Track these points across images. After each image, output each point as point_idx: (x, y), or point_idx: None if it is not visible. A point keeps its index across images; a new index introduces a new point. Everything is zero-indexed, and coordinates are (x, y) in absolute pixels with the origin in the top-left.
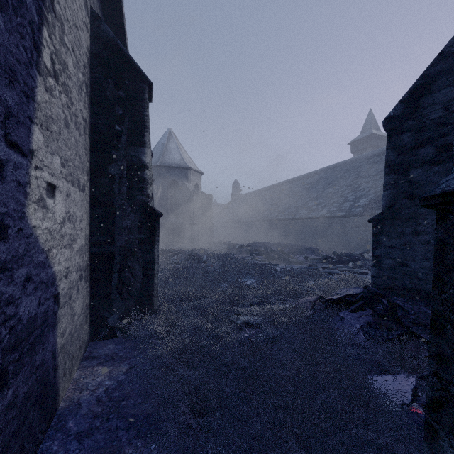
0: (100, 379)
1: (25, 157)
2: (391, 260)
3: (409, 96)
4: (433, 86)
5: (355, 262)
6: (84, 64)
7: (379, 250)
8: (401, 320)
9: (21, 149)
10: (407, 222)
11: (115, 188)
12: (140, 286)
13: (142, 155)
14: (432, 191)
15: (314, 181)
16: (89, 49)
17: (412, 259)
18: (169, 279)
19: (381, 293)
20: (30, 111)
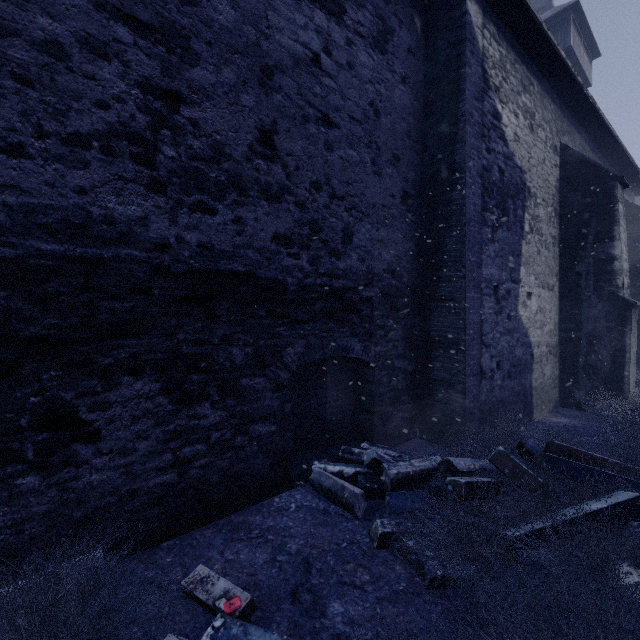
0: (561, 421)
1: (517, 284)
2: None
3: None
4: None
5: None
6: (552, 197)
7: None
8: None
9: (516, 281)
10: None
11: (582, 283)
12: (608, 371)
13: (610, 249)
14: None
15: None
16: (558, 177)
17: None
18: None
19: None
20: (519, 262)
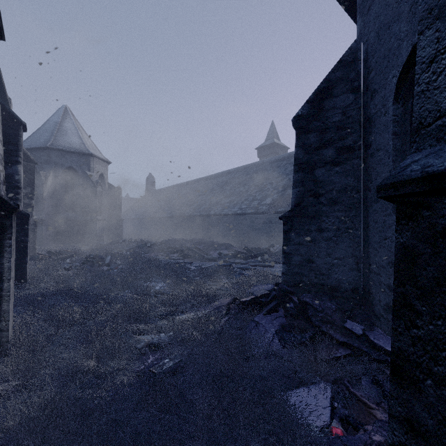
0: None
1: None
2: (300, 257)
3: (315, 98)
4: (333, 90)
5: (263, 256)
6: None
7: (289, 247)
8: (312, 320)
9: None
10: (313, 219)
11: None
12: None
13: None
14: (399, 176)
15: (227, 179)
16: None
17: (317, 255)
18: (47, 294)
19: (291, 290)
20: None
